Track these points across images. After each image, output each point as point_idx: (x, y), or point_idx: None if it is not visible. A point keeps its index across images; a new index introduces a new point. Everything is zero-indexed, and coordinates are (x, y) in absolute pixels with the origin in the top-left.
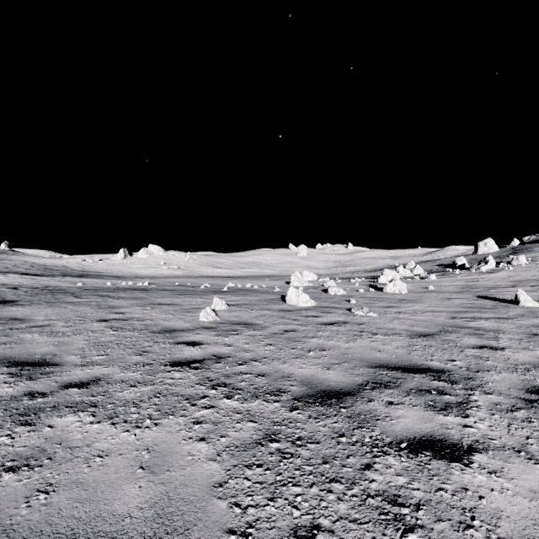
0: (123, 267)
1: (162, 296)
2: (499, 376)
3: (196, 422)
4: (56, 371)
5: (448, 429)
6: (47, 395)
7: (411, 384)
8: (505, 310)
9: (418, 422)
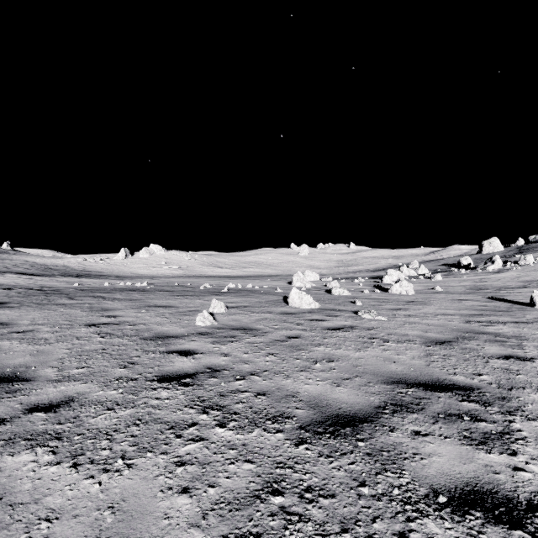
0: (124, 267)
1: (159, 297)
2: None
3: (180, 462)
4: (25, 389)
5: (495, 474)
6: (5, 422)
7: (437, 406)
8: (522, 313)
9: (455, 462)
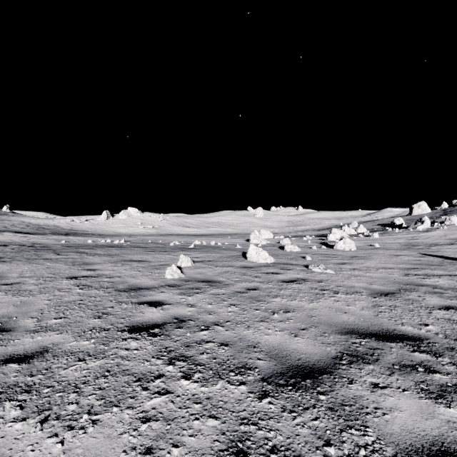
0: (106, 226)
1: (134, 252)
2: None
3: (144, 418)
4: (4, 339)
5: None
6: None
7: (391, 357)
8: (453, 267)
9: (417, 418)
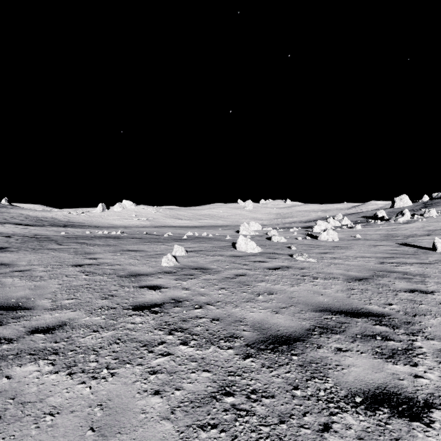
0: (101, 218)
1: (131, 243)
2: (436, 321)
3: (152, 372)
4: (27, 316)
5: (400, 380)
6: (13, 341)
7: (355, 329)
8: (425, 256)
9: (369, 371)
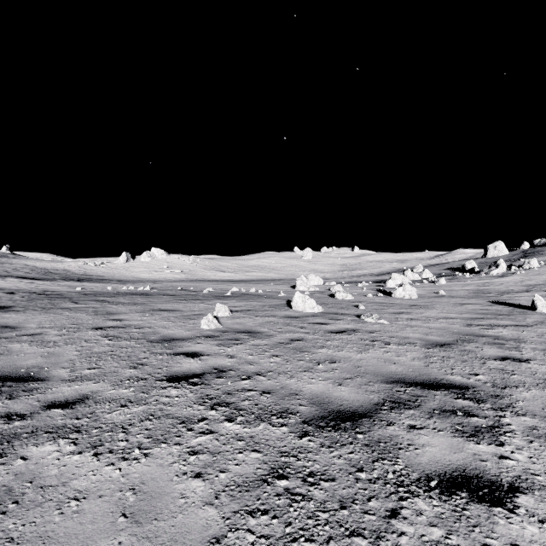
0: (125, 271)
1: (163, 301)
2: (530, 394)
3: (192, 452)
4: (41, 388)
5: (482, 462)
6: (26, 417)
7: (433, 403)
8: (522, 316)
9: (446, 452)
